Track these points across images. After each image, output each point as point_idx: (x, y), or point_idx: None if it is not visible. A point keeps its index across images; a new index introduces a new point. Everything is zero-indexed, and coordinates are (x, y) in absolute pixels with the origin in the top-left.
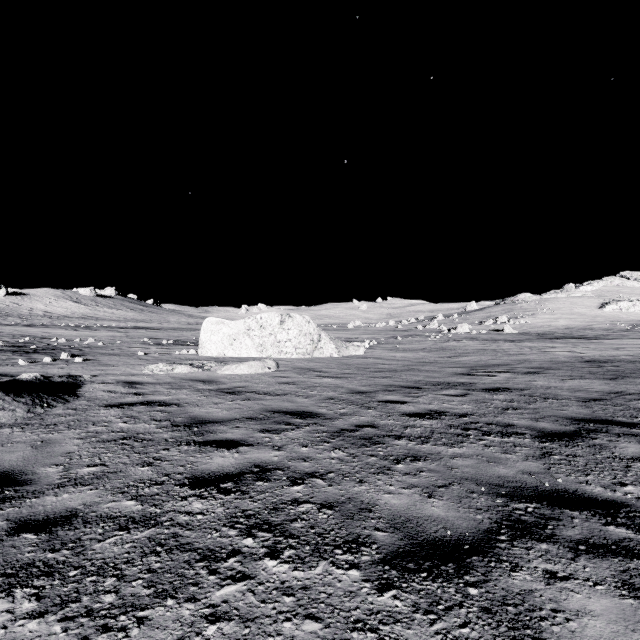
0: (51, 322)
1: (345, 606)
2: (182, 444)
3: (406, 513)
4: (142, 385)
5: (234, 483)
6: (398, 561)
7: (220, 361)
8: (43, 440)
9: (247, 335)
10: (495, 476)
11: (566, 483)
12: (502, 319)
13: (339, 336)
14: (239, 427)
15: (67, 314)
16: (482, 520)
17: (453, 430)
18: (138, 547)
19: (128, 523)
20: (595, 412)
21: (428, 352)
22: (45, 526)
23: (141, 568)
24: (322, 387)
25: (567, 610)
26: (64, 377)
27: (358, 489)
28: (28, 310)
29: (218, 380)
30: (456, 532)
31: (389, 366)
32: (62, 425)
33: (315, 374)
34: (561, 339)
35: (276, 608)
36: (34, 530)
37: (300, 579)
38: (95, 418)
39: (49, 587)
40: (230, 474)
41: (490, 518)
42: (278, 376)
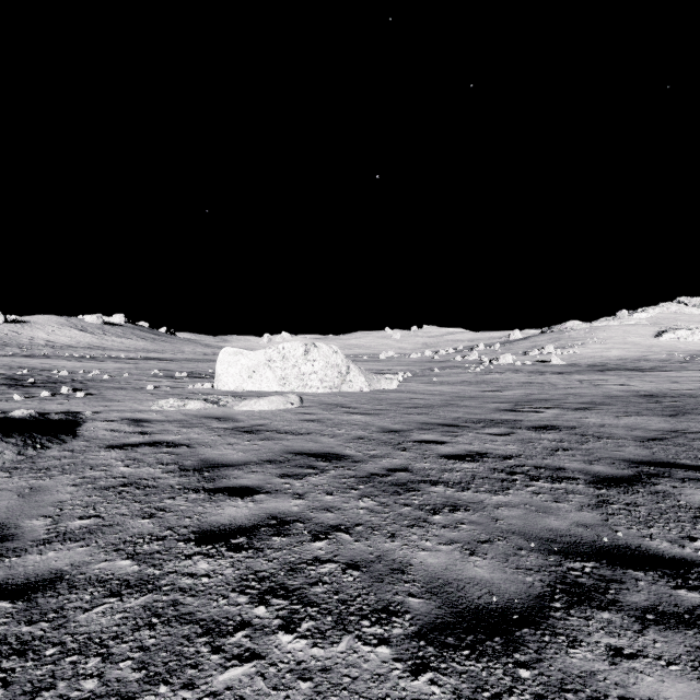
0: (53, 352)
1: (372, 694)
2: (190, 492)
3: (445, 575)
4: (149, 423)
5: (247, 538)
6: (435, 635)
7: (238, 396)
8: (32, 487)
9: (268, 367)
10: (546, 529)
11: (627, 537)
12: (549, 349)
13: (370, 368)
14: (256, 471)
15: (71, 344)
16: (533, 583)
17: (497, 474)
18: (130, 618)
19: (121, 588)
20: (655, 453)
21: (468, 385)
22: (23, 592)
23: (132, 645)
24: (350, 425)
25: (637, 698)
26: (62, 414)
27: (389, 545)
28: (28, 339)
29: (235, 417)
30: (503, 598)
31: (425, 401)
32: (55, 469)
33: (343, 410)
34: (614, 371)
35: (290, 697)
36: (10, 597)
37: (319, 659)
38: (93, 461)
39: (20, 670)
40: (243, 527)
41: (542, 580)
42: (302, 413)
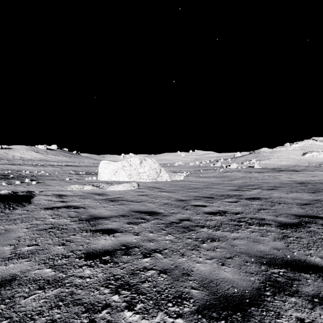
0: (23, 162)
1: None
2: (83, 231)
3: (209, 276)
4: (66, 196)
5: (110, 256)
6: (206, 311)
7: (108, 183)
8: (6, 229)
9: (123, 169)
10: (258, 251)
11: (299, 255)
12: (253, 161)
13: (170, 170)
14: (116, 221)
15: (32, 158)
16: (254, 281)
17: (232, 222)
18: (48, 302)
19: (44, 284)
20: (307, 211)
21: (216, 178)
22: None
23: (47, 318)
24: (161, 197)
25: None
26: (24, 192)
27: (181, 260)
28: (12, 156)
29: (106, 193)
30: (240, 289)
31: (196, 185)
32: (18, 220)
33: (158, 190)
34: (284, 171)
35: None
36: None
37: None
38: (37, 216)
39: None
40: (108, 250)
41: (259, 279)
42: (138, 191)
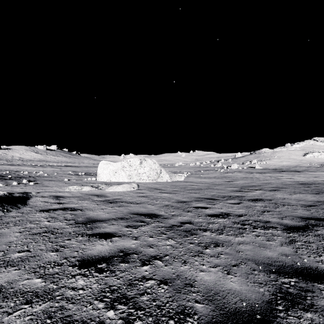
0: (22, 163)
1: None
2: (79, 236)
3: (215, 287)
4: (63, 198)
5: (106, 264)
6: None
7: (108, 184)
8: None
9: (122, 170)
10: (266, 257)
11: (309, 262)
12: (254, 161)
13: (171, 170)
14: (114, 224)
15: (31, 159)
16: (264, 292)
17: (236, 225)
18: (34, 319)
19: (32, 297)
20: (313, 213)
21: (217, 179)
22: None
23: None
24: (162, 199)
25: None
26: (20, 193)
27: (183, 268)
28: (11, 157)
29: (105, 195)
30: (249, 303)
31: (197, 186)
32: (11, 223)
33: (158, 191)
34: (285, 172)
35: None
36: None
37: None
38: (32, 218)
39: None
40: (105, 257)
41: (269, 291)
42: (138, 192)
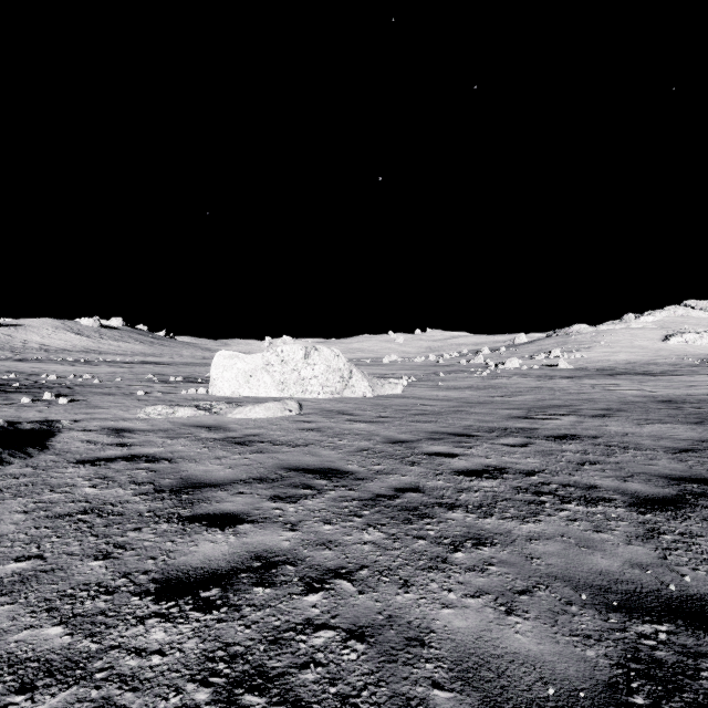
0: (47, 356)
1: None
2: (161, 521)
3: (478, 647)
4: (132, 433)
5: (221, 590)
6: None
7: (233, 402)
8: None
9: (266, 371)
10: (595, 572)
11: (697, 583)
12: (555, 353)
13: (373, 372)
14: (243, 493)
15: (66, 347)
16: (597, 660)
17: (522, 495)
18: None
19: (37, 675)
20: (693, 468)
21: (475, 390)
22: None
23: None
24: (353, 435)
25: None
26: (36, 423)
27: (403, 599)
28: (22, 343)
29: (227, 426)
30: (562, 689)
31: (432, 407)
32: (8, 491)
33: (345, 418)
34: (624, 375)
35: None
36: None
37: None
38: (56, 480)
39: None
40: (218, 573)
41: (608, 656)
42: (300, 420)
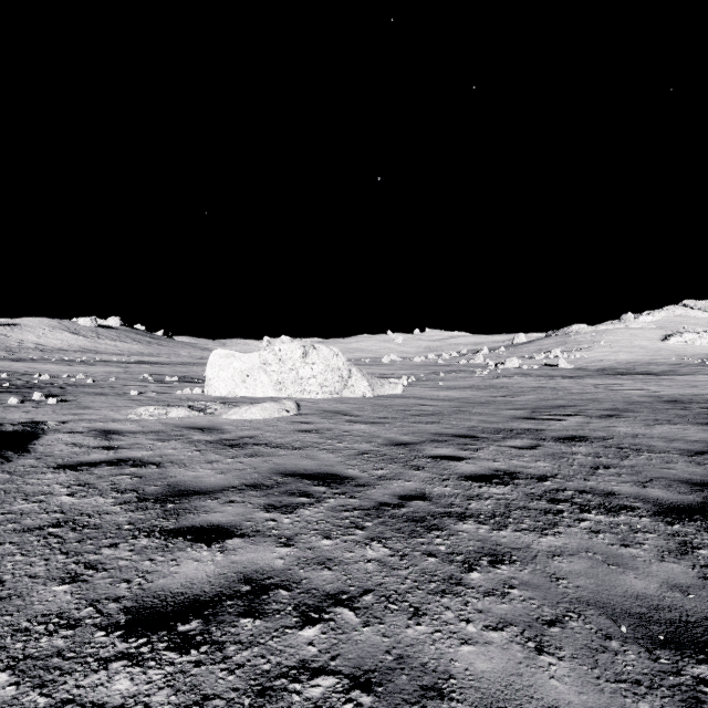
0: (42, 356)
1: None
2: (141, 535)
3: (508, 699)
4: (120, 435)
5: (202, 622)
6: None
7: (229, 402)
8: None
9: (263, 370)
10: (630, 596)
11: None
12: (555, 353)
13: (372, 372)
14: (234, 501)
15: (62, 347)
16: None
17: (536, 503)
18: None
19: None
20: None
21: (477, 390)
22: None
23: None
24: (353, 436)
25: None
26: (19, 425)
27: (414, 633)
28: (17, 342)
29: (221, 427)
30: None
31: (433, 408)
32: None
33: (344, 419)
34: (626, 375)
35: None
36: None
37: None
38: (32, 487)
39: None
40: (200, 600)
41: None
42: (298, 421)
